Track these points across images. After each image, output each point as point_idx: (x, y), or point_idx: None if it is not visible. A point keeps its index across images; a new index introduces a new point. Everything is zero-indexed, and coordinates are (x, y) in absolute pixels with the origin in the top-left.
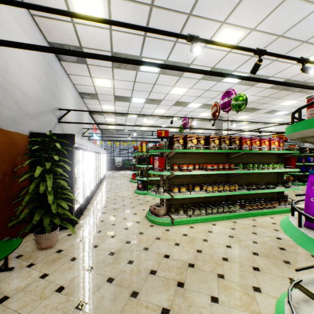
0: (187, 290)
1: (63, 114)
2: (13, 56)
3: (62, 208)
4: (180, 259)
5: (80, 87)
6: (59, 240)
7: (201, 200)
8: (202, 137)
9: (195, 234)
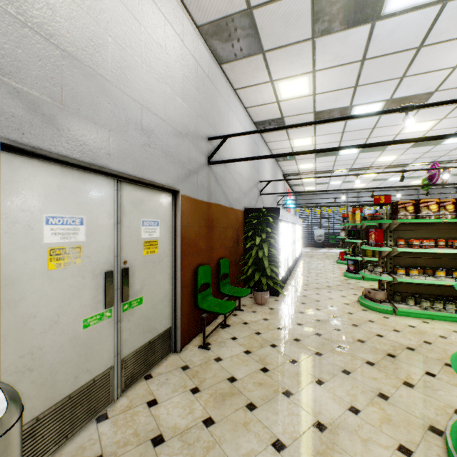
0: (398, 360)
1: (262, 185)
2: (237, 150)
3: (269, 276)
4: (396, 341)
5: (276, 151)
6: (268, 302)
7: (451, 293)
8: (450, 201)
9: (427, 328)
